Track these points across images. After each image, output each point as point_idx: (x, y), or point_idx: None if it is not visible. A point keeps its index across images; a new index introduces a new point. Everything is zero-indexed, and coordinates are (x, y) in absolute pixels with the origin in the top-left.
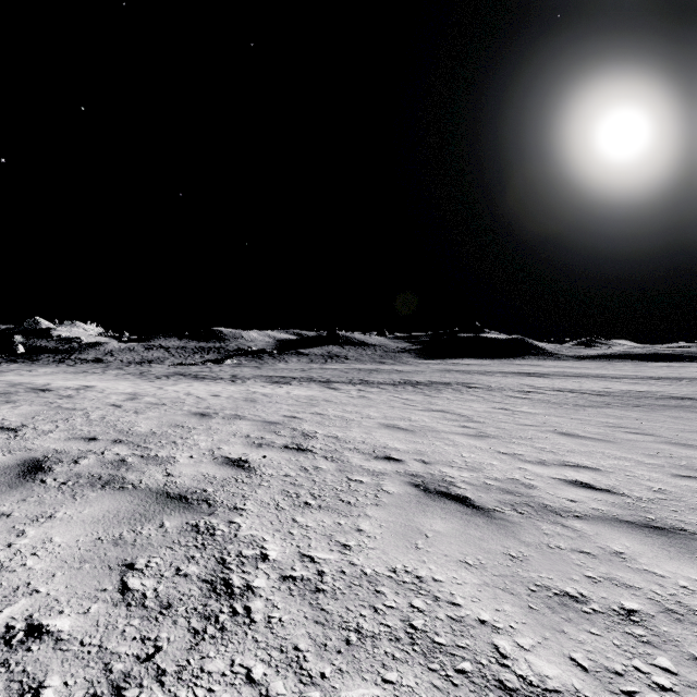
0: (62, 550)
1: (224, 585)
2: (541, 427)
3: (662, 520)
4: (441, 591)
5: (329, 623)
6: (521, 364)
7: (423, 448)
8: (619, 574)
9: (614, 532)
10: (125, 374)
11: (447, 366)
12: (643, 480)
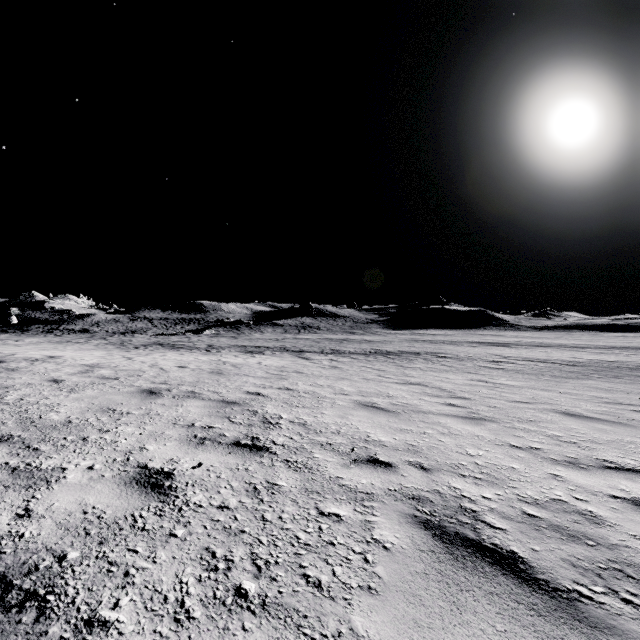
0: None
1: None
2: (536, 404)
3: None
4: None
5: None
6: (483, 334)
7: (414, 440)
8: None
9: None
10: (106, 343)
11: (413, 336)
12: None
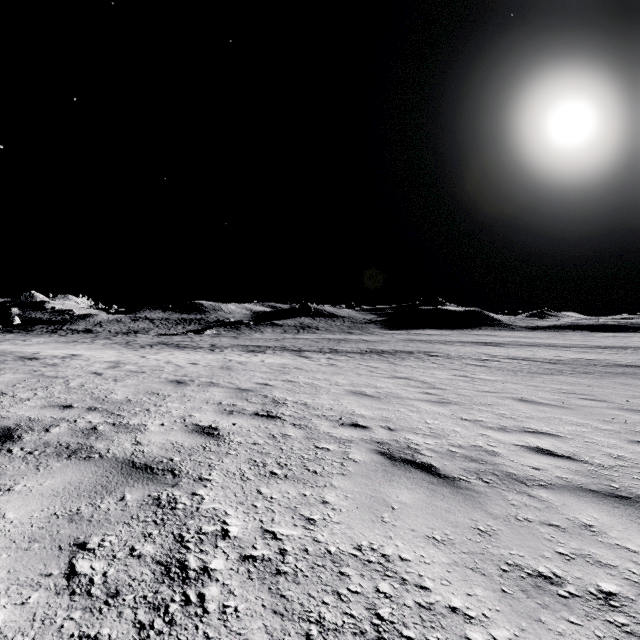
0: (13, 528)
1: (179, 567)
2: (500, 393)
3: (626, 488)
4: (409, 573)
5: (288, 613)
6: (478, 334)
7: (388, 414)
8: (591, 550)
9: (581, 502)
10: (112, 343)
11: (410, 336)
12: (601, 447)
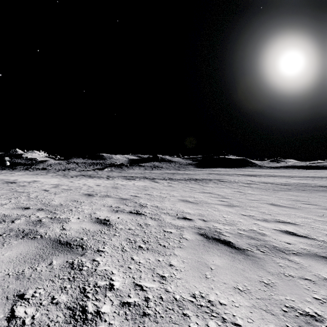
0: None
1: (81, 311)
2: (260, 201)
3: None
4: (226, 313)
5: None
6: (244, 170)
7: (202, 212)
8: None
9: (319, 264)
10: (56, 175)
11: (209, 171)
12: (321, 230)
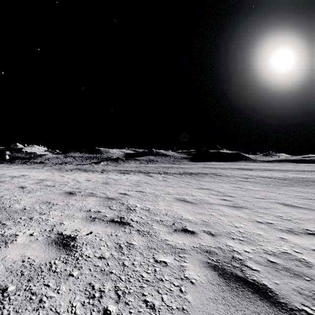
0: None
1: None
2: (268, 199)
3: None
4: None
5: None
6: (238, 164)
7: (206, 218)
8: None
9: None
10: (52, 169)
11: (204, 165)
12: None
